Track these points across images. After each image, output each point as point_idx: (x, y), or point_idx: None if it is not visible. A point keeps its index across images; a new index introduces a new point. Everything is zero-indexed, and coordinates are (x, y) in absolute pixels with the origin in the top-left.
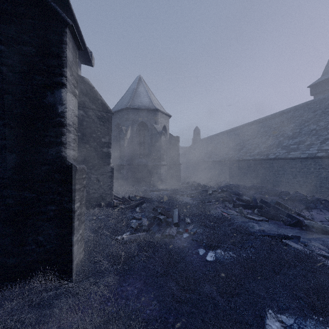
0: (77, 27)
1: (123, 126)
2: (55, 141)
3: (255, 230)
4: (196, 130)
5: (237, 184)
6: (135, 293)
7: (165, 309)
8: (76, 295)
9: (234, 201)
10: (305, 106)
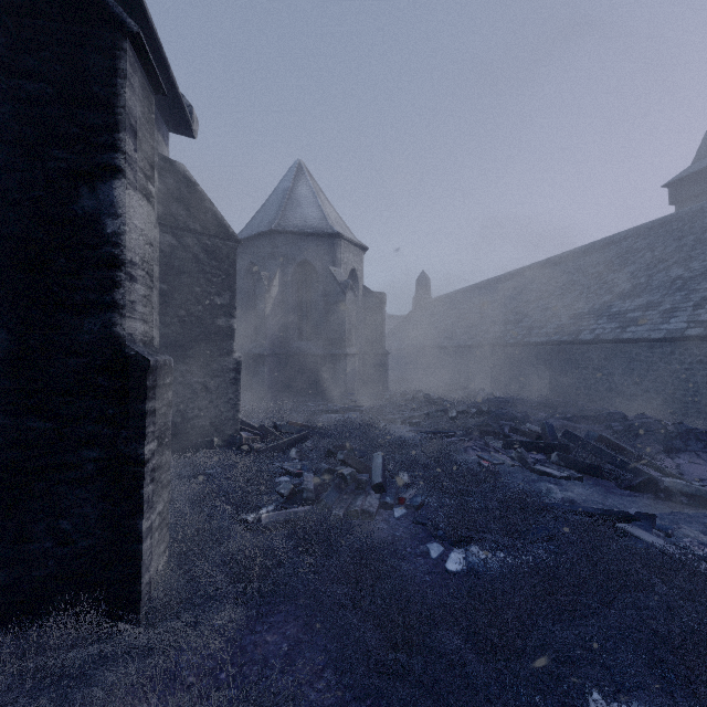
0: (157, 48)
1: (262, 270)
2: (100, 300)
3: (555, 500)
4: (421, 280)
5: (512, 397)
6: (285, 649)
7: (352, 692)
8: (147, 655)
9: (506, 434)
10: (659, 227)
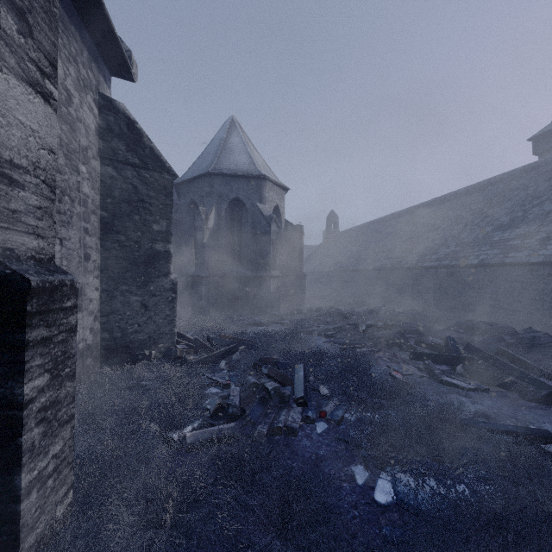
0: None
1: (201, 206)
2: None
3: (475, 417)
4: (331, 217)
5: (411, 312)
6: None
7: None
8: None
9: (412, 346)
10: (530, 171)
